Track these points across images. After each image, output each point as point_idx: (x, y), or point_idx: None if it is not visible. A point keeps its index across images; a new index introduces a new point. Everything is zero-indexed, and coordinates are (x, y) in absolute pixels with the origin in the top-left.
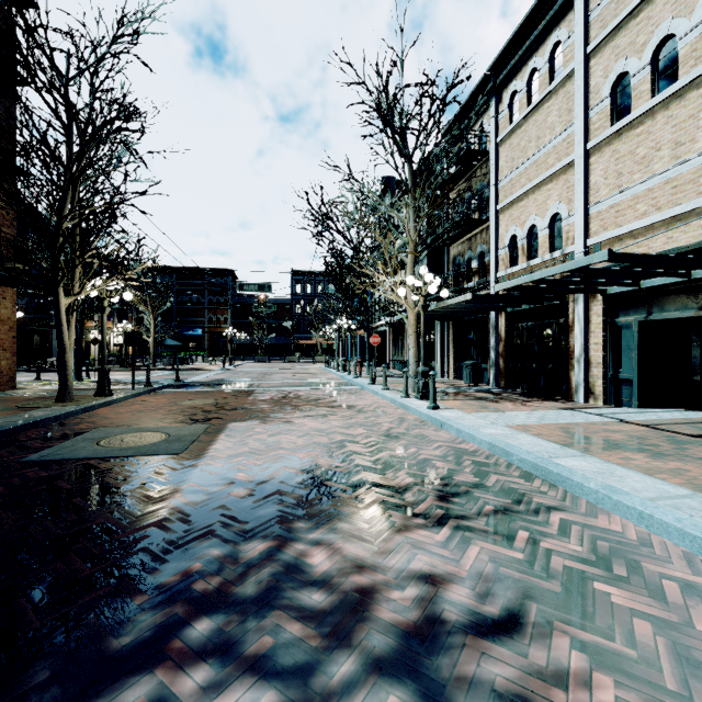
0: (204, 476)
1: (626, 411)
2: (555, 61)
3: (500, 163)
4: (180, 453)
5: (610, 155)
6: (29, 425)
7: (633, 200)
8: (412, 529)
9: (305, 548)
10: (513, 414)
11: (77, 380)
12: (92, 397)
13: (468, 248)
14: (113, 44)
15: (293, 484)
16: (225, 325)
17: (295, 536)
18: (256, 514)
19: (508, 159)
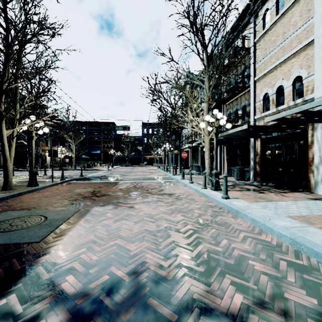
0: (35, 280)
1: None
2: None
3: (257, 53)
4: (38, 241)
5: None
6: None
7: None
8: None
9: None
10: (284, 204)
11: None
12: (26, 187)
13: (236, 104)
14: None
15: (114, 302)
16: (111, 148)
17: None
18: None
19: (262, 50)
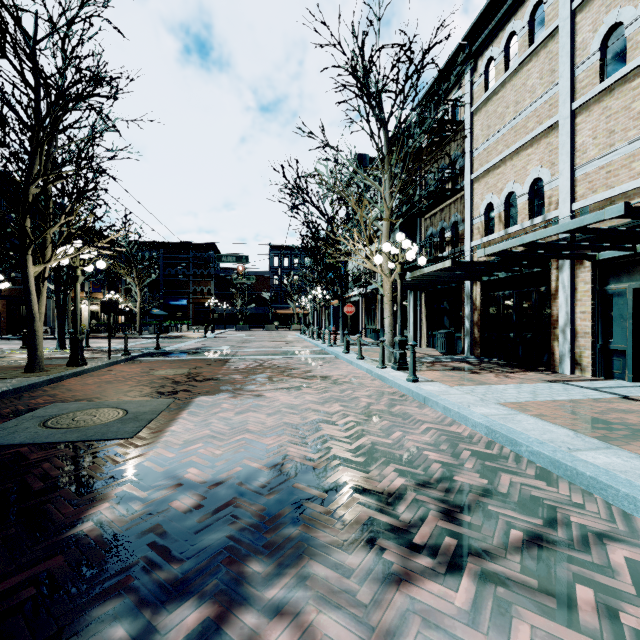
0: (148, 473)
1: (622, 385)
2: (535, 23)
3: (475, 132)
4: (130, 437)
5: (600, 113)
6: None
7: (628, 158)
8: (418, 579)
9: (258, 625)
10: (501, 387)
11: (60, 348)
12: (65, 367)
13: (441, 218)
14: (83, 6)
15: (254, 487)
16: (208, 296)
17: (246, 594)
18: (197, 544)
19: (483, 127)
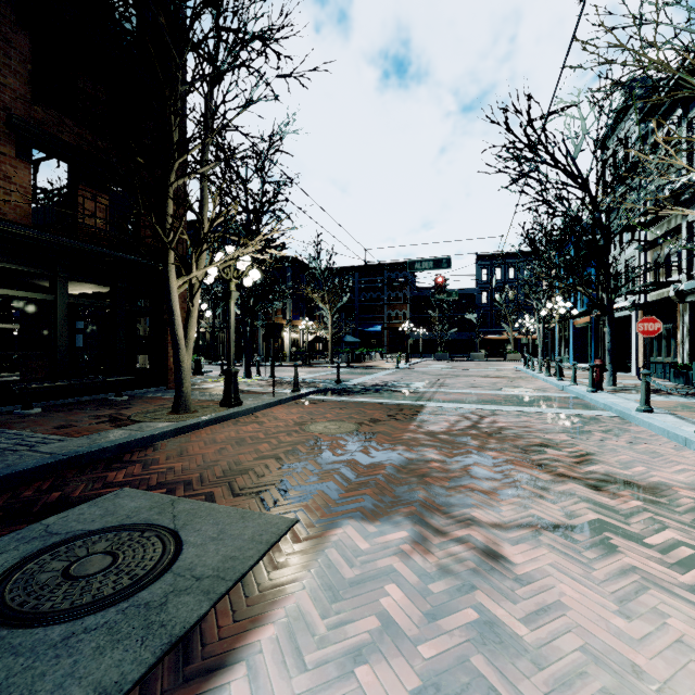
0: None
1: None
2: None
3: None
4: None
5: None
6: (57, 463)
7: None
8: None
9: None
10: None
11: (246, 377)
12: (217, 406)
13: None
14: None
15: None
16: (403, 320)
17: None
18: None
19: None
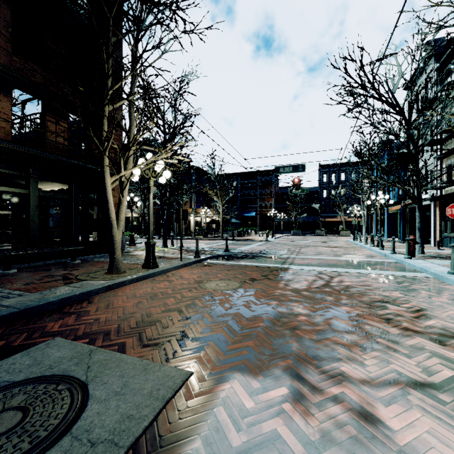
0: None
1: None
2: None
3: None
4: None
5: None
6: (10, 315)
7: None
8: None
9: None
10: None
11: (164, 247)
12: (140, 268)
13: None
14: None
15: None
16: (270, 209)
17: None
18: None
19: None
